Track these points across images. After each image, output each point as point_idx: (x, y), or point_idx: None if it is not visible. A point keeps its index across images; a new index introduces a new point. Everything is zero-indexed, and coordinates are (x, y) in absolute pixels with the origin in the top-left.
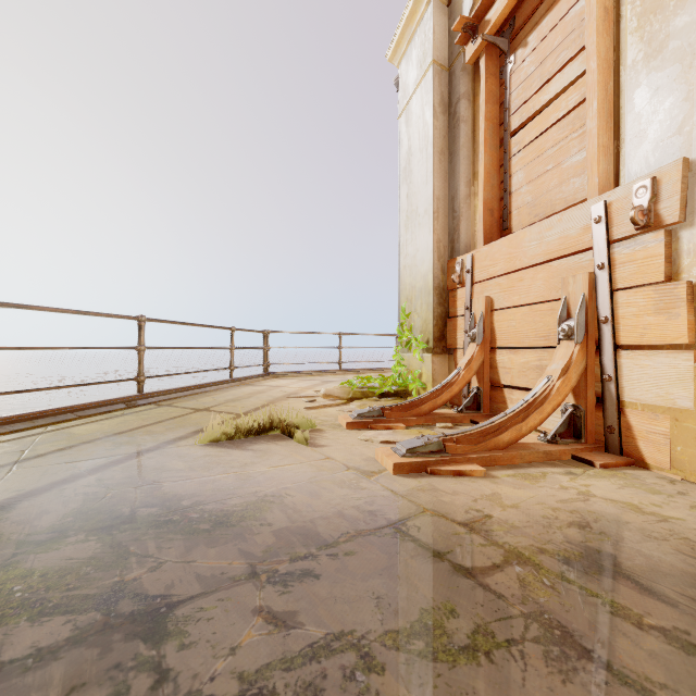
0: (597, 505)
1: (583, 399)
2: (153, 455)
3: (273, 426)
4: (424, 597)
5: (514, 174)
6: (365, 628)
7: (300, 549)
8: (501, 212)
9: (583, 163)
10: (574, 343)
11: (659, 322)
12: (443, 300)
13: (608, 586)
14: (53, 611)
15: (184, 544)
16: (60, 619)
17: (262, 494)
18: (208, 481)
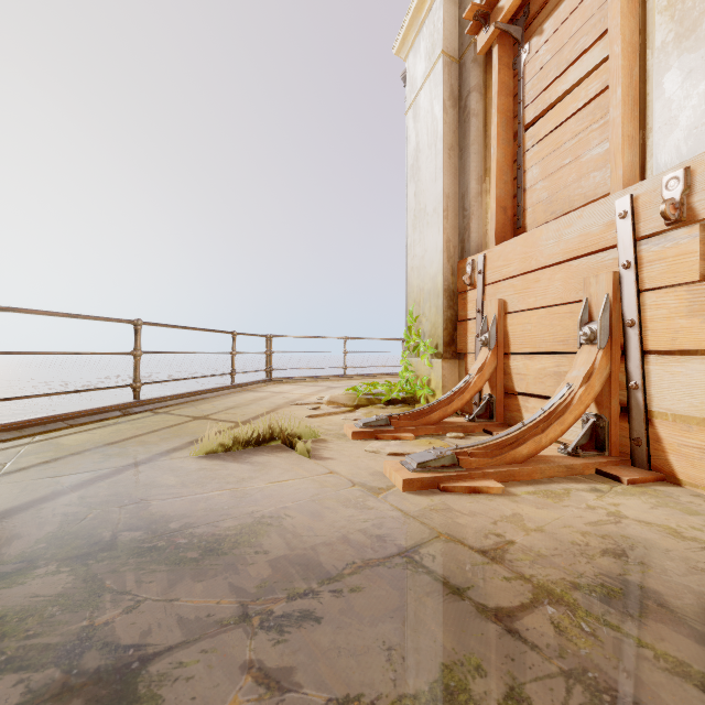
0: (631, 528)
1: (606, 408)
2: (144, 468)
3: (274, 437)
4: (444, 648)
5: (529, 169)
6: (375, 691)
7: (299, 584)
8: (515, 210)
9: (604, 156)
10: (597, 348)
11: (693, 325)
12: (452, 303)
13: (658, 633)
14: (5, 667)
15: (167, 577)
16: (11, 678)
17: (259, 514)
18: (200, 499)
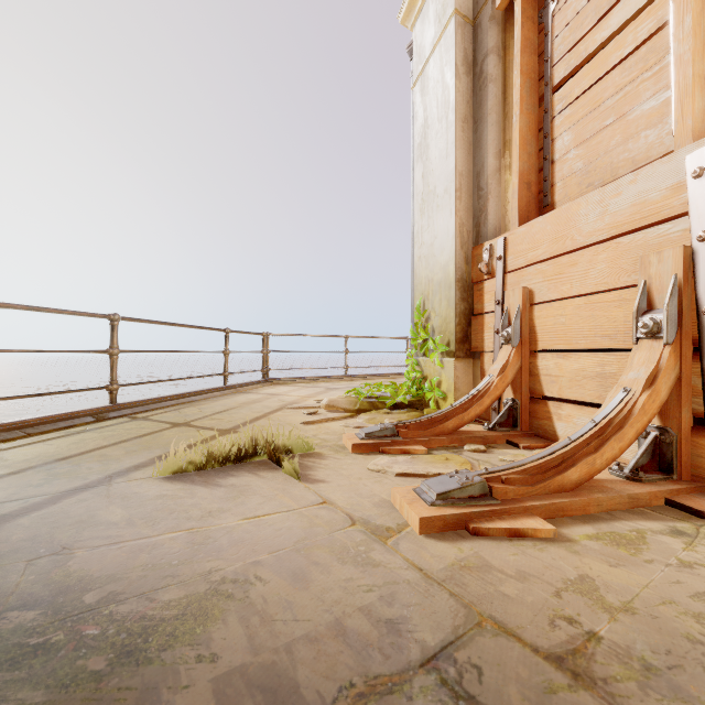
0: None
1: (674, 420)
2: (89, 495)
3: (258, 451)
4: None
5: (559, 137)
6: None
7: None
8: (541, 186)
9: (660, 109)
10: (663, 342)
11: None
12: (466, 295)
13: None
14: None
15: None
16: None
17: (218, 576)
18: (144, 546)
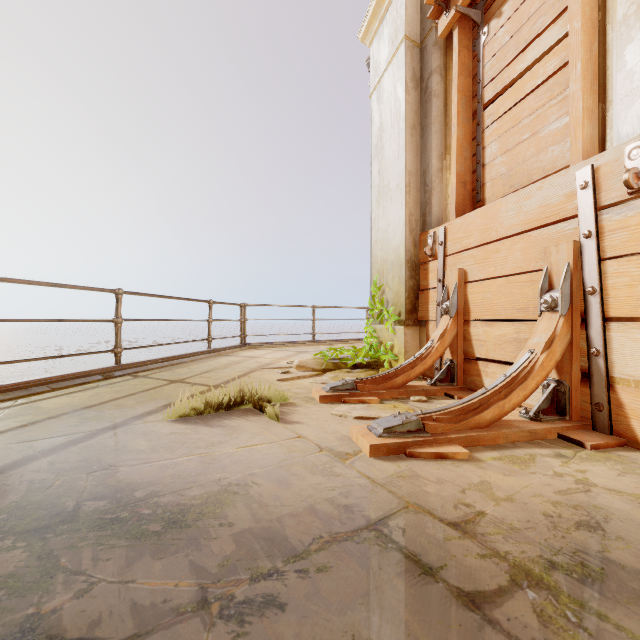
0: (601, 497)
1: (567, 374)
2: (117, 432)
3: (244, 400)
4: None
5: (488, 146)
6: None
7: (263, 562)
8: (474, 185)
9: (563, 130)
10: (558, 315)
11: None
12: (414, 273)
13: None
14: None
15: (126, 553)
16: None
17: (226, 482)
18: (169, 465)
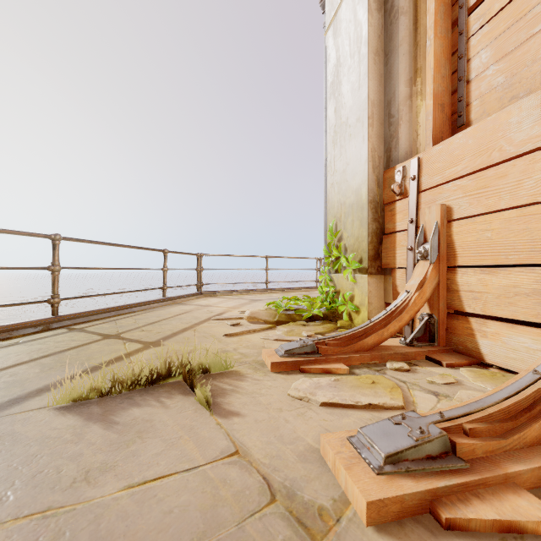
0: None
1: None
2: None
3: (172, 371)
4: None
5: (475, 56)
6: None
7: None
8: (454, 107)
9: None
10: None
11: None
12: (377, 215)
13: None
14: None
15: None
16: None
17: None
18: None
